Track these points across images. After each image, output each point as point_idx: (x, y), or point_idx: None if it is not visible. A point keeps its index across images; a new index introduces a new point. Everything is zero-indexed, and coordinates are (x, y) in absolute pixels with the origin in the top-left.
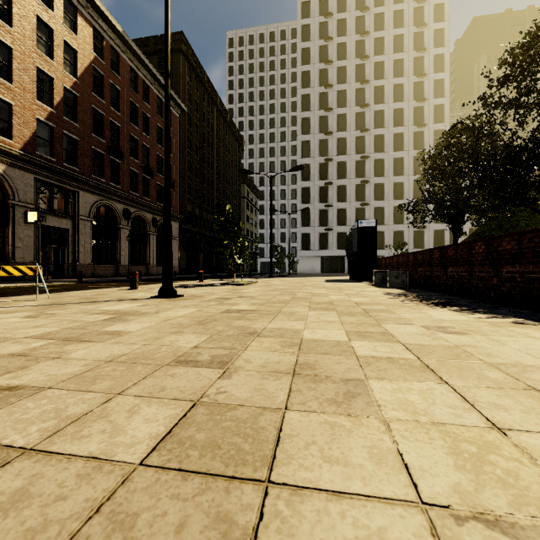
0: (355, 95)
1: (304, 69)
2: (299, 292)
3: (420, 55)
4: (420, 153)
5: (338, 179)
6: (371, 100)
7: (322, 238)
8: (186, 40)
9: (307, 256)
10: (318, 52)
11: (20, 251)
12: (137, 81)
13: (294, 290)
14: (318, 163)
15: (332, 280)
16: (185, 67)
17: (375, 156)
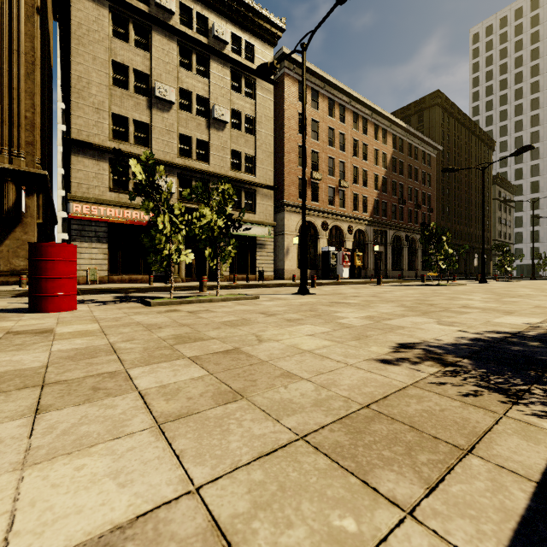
0: None
1: None
2: None
3: None
4: None
5: None
6: None
7: None
8: (440, 94)
9: None
10: None
11: (369, 264)
12: (411, 149)
13: None
14: None
15: None
16: (439, 114)
17: None
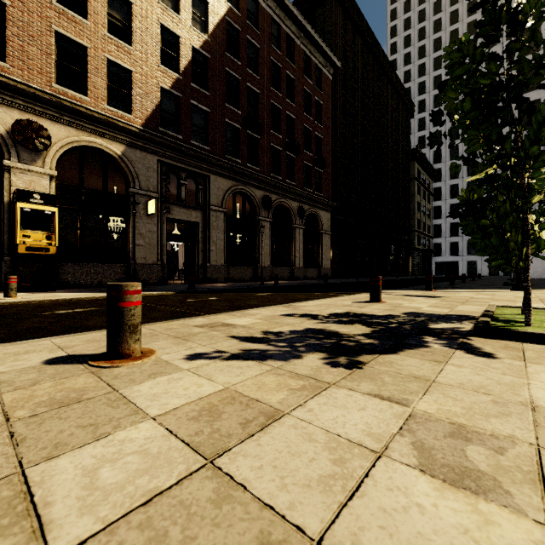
0: None
1: None
2: None
3: None
4: None
5: None
6: None
7: None
8: None
9: None
10: None
11: (142, 249)
12: (279, 36)
13: None
14: None
15: None
16: (338, 16)
17: None
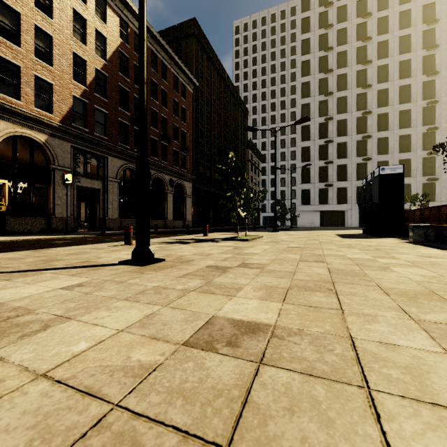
0: (356, 54)
1: (304, 37)
2: (326, 255)
3: (430, 1)
4: (431, 102)
5: (338, 136)
6: (374, 56)
7: (322, 193)
8: (198, 25)
9: (307, 210)
10: (318, 19)
11: (59, 207)
12: (156, 62)
13: (315, 251)
14: (318, 123)
15: (345, 235)
16: (197, 49)
17: (377, 111)
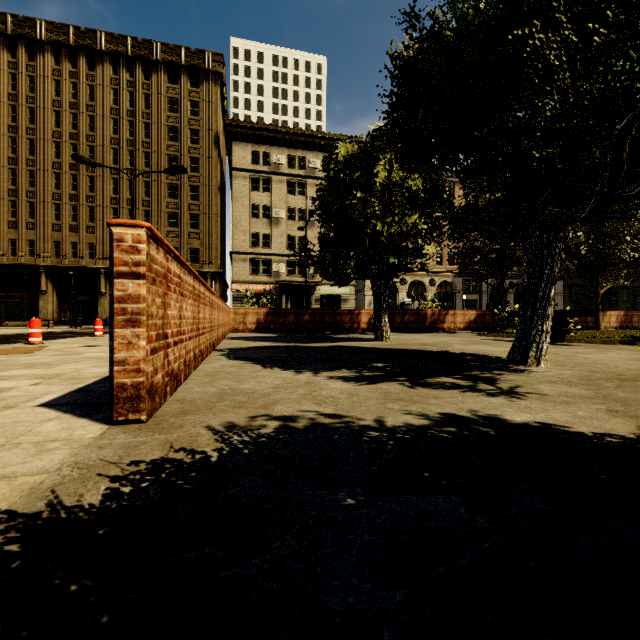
0: None
1: None
2: None
3: None
4: None
5: None
6: None
7: None
8: None
9: None
10: None
11: None
12: None
13: None
14: None
15: None
16: None
17: None
